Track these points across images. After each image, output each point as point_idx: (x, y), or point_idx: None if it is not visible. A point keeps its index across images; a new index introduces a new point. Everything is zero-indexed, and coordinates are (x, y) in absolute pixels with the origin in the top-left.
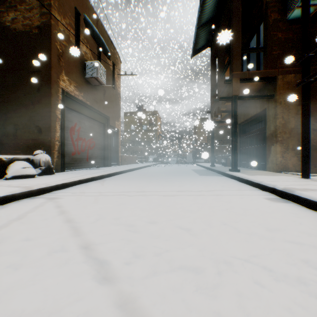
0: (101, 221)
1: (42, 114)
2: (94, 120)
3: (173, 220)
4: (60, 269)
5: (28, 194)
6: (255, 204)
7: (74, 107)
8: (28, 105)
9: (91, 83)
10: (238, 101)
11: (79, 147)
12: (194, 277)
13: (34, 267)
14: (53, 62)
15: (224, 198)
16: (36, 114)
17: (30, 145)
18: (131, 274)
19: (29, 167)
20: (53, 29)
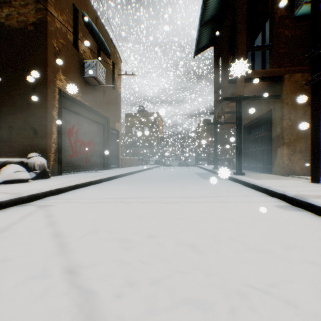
0: (94, 235)
1: (37, 115)
2: (94, 121)
3: (174, 233)
4: (34, 304)
5: (17, 201)
6: (265, 213)
7: (71, 107)
8: (24, 105)
9: (90, 83)
10: (243, 101)
11: (77, 150)
12: (202, 318)
13: (2, 301)
14: (49, 61)
15: (230, 206)
16: (32, 115)
17: (25, 147)
18: (121, 312)
19: (22, 171)
20: (49, 26)
